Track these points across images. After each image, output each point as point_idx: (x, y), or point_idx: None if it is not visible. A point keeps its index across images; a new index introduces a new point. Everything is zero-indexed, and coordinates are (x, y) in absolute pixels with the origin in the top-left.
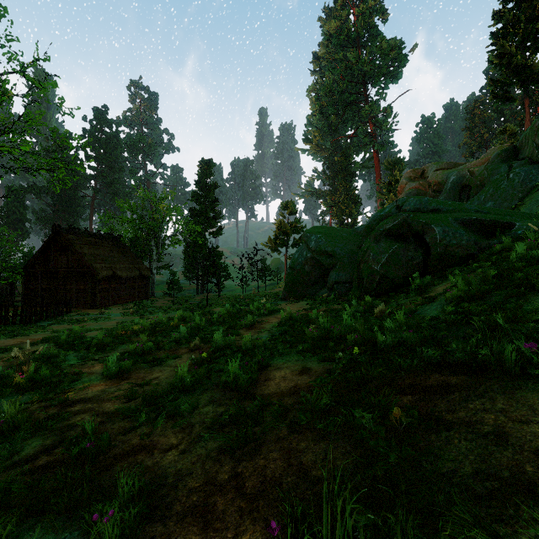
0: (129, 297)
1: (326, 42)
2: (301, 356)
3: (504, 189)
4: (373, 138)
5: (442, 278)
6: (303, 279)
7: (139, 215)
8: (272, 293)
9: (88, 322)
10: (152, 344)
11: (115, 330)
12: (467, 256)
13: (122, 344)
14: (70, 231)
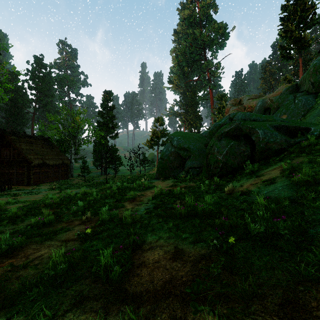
0: (55, 178)
1: (181, 23)
2: (172, 232)
3: (292, 110)
4: (209, 81)
5: (266, 164)
6: (169, 165)
7: (62, 124)
8: (149, 174)
9: (21, 195)
10: (52, 217)
11: (32, 203)
12: (281, 149)
13: (32, 216)
14: (12, 133)
